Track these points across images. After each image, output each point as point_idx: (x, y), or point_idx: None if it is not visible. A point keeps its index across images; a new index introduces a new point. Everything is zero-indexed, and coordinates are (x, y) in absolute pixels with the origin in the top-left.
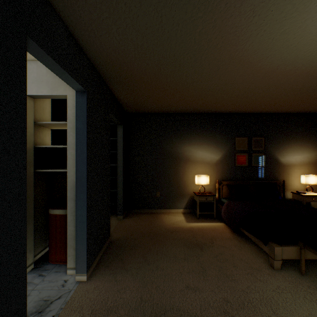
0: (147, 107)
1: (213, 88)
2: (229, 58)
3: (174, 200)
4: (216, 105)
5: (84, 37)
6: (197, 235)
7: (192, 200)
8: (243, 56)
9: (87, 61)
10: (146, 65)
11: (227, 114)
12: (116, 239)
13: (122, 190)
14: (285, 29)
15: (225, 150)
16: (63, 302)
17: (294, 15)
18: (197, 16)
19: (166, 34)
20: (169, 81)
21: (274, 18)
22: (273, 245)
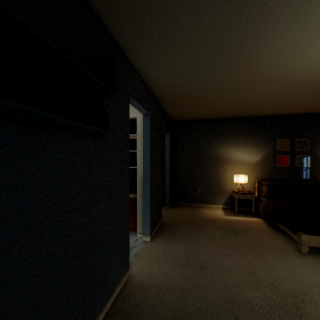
0: (189, 116)
1: (247, 99)
2: (257, 80)
3: (213, 197)
4: (253, 111)
5: (150, 82)
6: (233, 224)
7: (231, 198)
8: (269, 77)
9: (150, 93)
10: (190, 90)
11: (267, 117)
12: (166, 221)
13: (168, 185)
14: (300, 59)
15: (264, 151)
16: (138, 249)
17: (303, 52)
18: (226, 63)
19: (205, 73)
20: (208, 98)
21: (287, 55)
22: (300, 234)
